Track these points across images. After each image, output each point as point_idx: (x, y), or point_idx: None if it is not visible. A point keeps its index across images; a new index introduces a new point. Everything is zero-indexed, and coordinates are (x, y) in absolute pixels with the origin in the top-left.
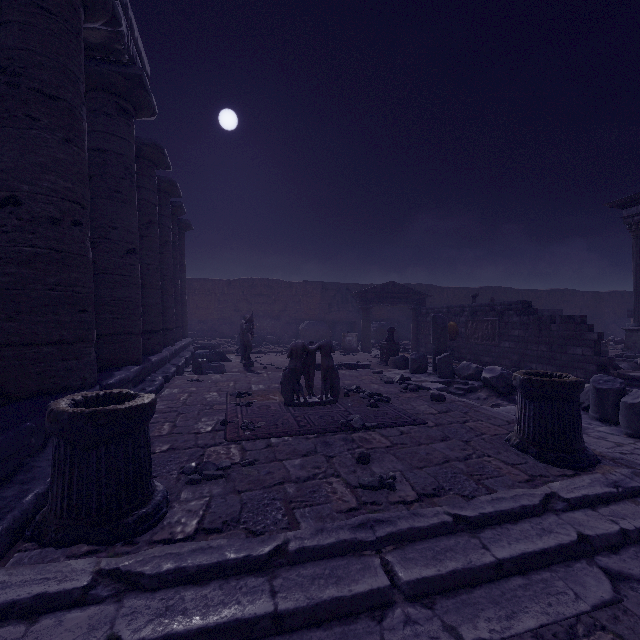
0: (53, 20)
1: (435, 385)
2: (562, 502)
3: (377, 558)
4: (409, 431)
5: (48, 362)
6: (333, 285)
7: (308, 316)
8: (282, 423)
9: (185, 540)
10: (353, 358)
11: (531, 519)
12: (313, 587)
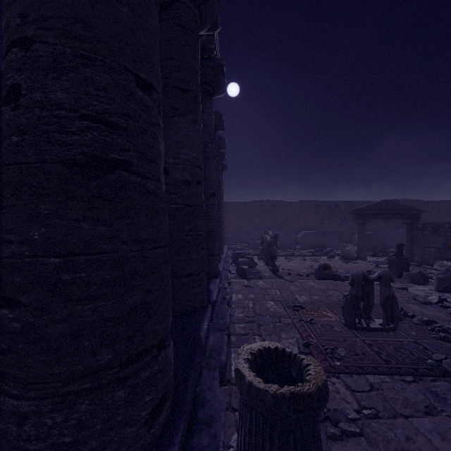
0: (185, 33)
1: None
2: None
3: None
4: None
5: (184, 290)
6: (324, 203)
7: (304, 227)
8: (362, 353)
9: None
10: (356, 266)
11: None
12: None
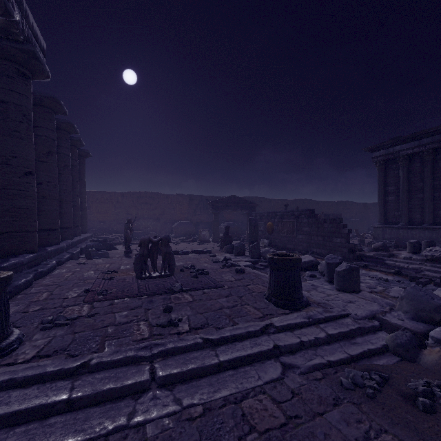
0: None
1: (245, 263)
2: (274, 328)
3: (149, 365)
4: (209, 292)
5: None
6: (197, 197)
7: (180, 218)
8: (128, 290)
9: (23, 363)
10: (204, 246)
11: (252, 338)
12: (99, 384)
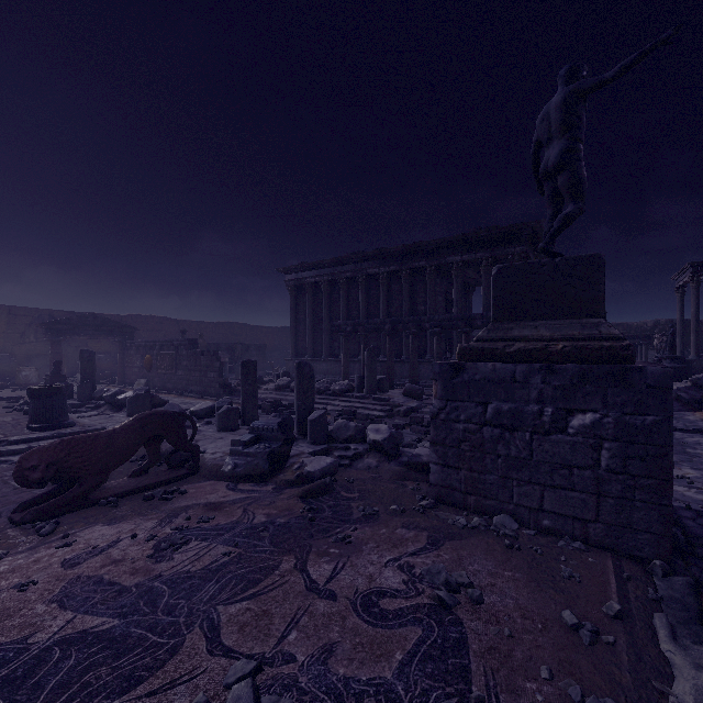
0: None
1: None
2: (7, 442)
3: None
4: None
5: None
6: (29, 311)
7: None
8: None
9: None
10: (20, 393)
11: None
12: None
